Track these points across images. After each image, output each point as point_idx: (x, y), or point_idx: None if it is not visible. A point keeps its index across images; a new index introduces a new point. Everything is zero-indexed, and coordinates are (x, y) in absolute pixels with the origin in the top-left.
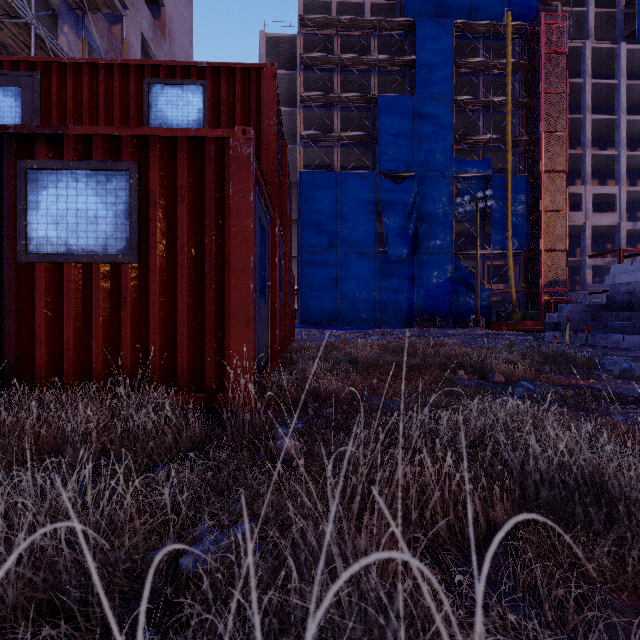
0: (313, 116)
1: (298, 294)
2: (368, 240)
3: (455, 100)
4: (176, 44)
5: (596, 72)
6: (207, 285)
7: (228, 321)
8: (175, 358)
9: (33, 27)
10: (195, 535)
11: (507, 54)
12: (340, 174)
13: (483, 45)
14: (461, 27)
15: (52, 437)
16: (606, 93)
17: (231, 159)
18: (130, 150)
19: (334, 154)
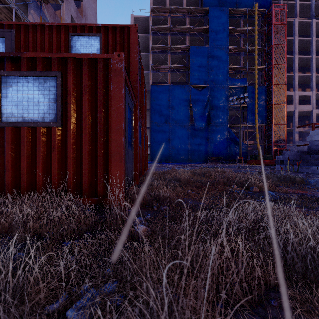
0: (157, 57)
1: (150, 146)
2: (185, 119)
3: (229, 48)
4: (88, 20)
5: (300, 34)
6: (98, 139)
7: (110, 158)
8: (81, 178)
9: (14, 9)
10: (78, 293)
11: (255, 25)
12: (171, 86)
13: (243, 20)
14: (232, 11)
15: (7, 224)
16: (305, 44)
17: (112, 70)
18: (57, 65)
19: (168, 76)
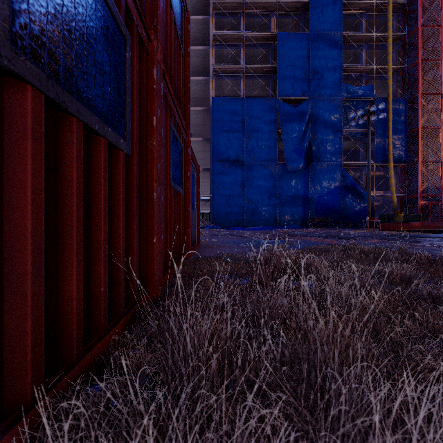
0: (223, 54)
1: (211, 200)
2: (269, 154)
3: (343, 36)
4: None
5: None
6: None
7: None
8: None
9: None
10: None
11: None
12: (245, 99)
13: None
14: None
15: None
16: None
17: None
18: None
19: (240, 84)
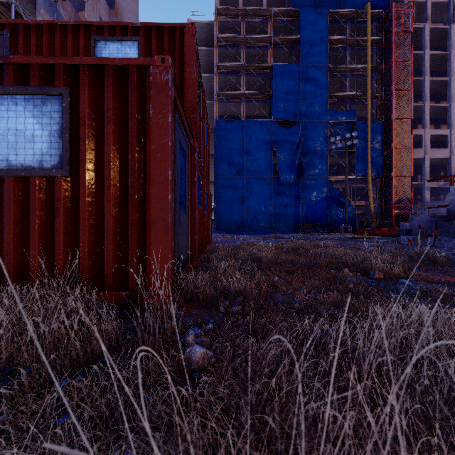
0: (226, 80)
1: (215, 209)
2: (265, 169)
3: (329, 67)
4: None
5: (432, 46)
6: (130, 196)
7: (149, 228)
8: (102, 260)
9: (13, 5)
10: None
11: (367, 33)
12: (245, 121)
13: (349, 27)
14: (333, 14)
15: None
16: (440, 61)
17: (151, 84)
18: (63, 77)
19: (241, 107)
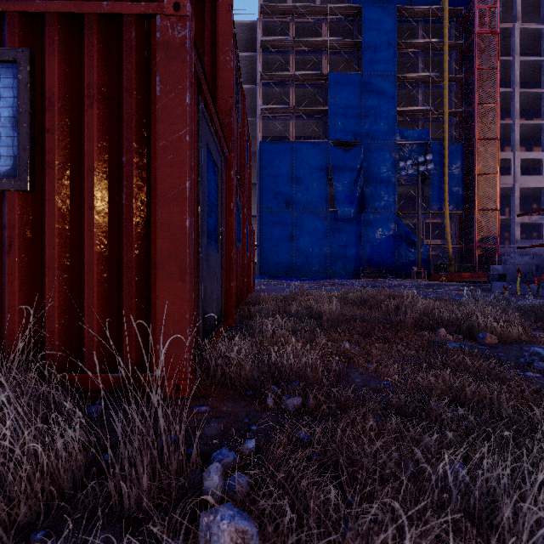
0: (271, 93)
1: (258, 249)
2: (320, 201)
3: (397, 76)
4: None
5: (523, 51)
6: (125, 221)
7: (155, 271)
8: (81, 323)
9: None
10: None
11: (444, 35)
12: (295, 143)
13: (422, 28)
14: (402, 12)
15: None
16: (533, 69)
17: (159, 45)
18: (18, 33)
19: (290, 126)
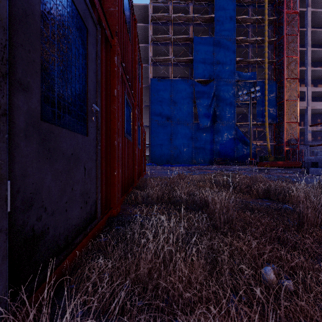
0: (158, 49)
1: (149, 146)
2: (188, 116)
3: (236, 39)
4: None
5: (312, 26)
6: None
7: None
8: None
9: None
10: None
11: (265, 14)
12: (173, 80)
13: (251, 9)
14: None
15: None
16: (318, 36)
17: None
18: None
19: (169, 69)
